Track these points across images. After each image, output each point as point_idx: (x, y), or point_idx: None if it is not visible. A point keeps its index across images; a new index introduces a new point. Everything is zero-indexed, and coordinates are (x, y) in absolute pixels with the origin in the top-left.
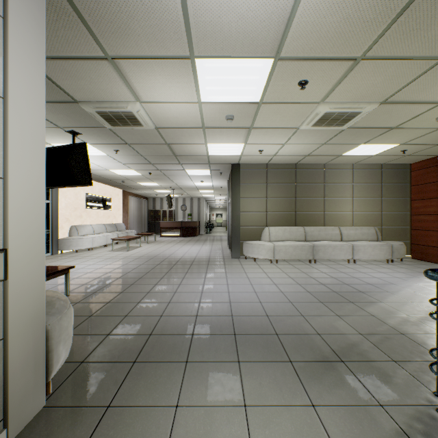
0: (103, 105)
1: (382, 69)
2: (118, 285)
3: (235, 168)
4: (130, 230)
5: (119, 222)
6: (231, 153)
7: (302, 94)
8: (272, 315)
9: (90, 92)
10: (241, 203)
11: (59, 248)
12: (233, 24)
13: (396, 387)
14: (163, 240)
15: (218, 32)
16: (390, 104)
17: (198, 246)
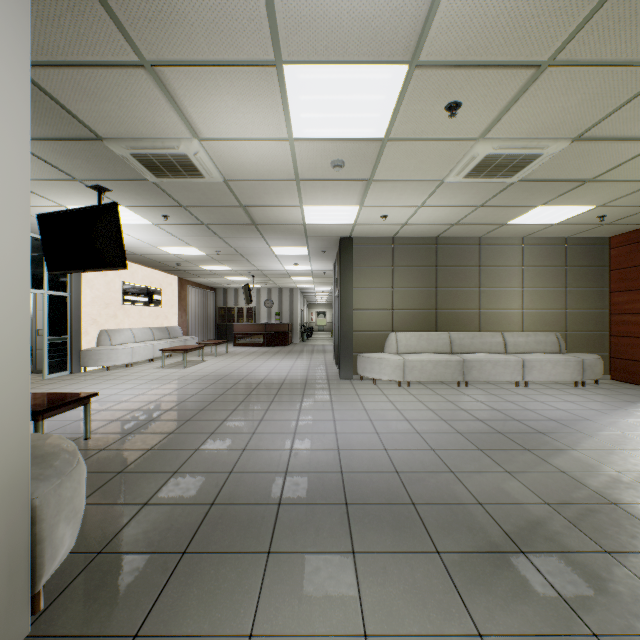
0: (142, 143)
1: (579, 83)
2: (167, 421)
3: (345, 243)
4: (189, 337)
5: (173, 325)
6: (340, 221)
7: (452, 124)
8: (404, 471)
9: (120, 123)
10: (355, 296)
11: (82, 363)
12: (345, 4)
13: (616, 599)
14: (238, 351)
15: (320, 19)
16: (587, 141)
17: (289, 360)
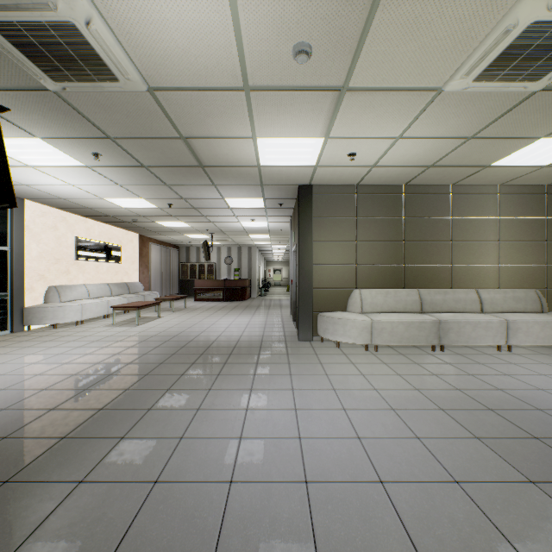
0: None
1: None
2: (71, 411)
3: (304, 191)
4: (149, 293)
5: (134, 281)
6: (299, 161)
7: None
8: None
9: None
10: (315, 250)
11: (25, 321)
12: None
13: None
14: (197, 306)
15: None
16: None
17: (246, 316)
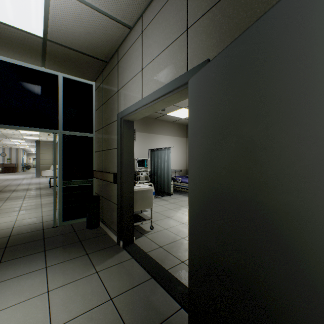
0: None
1: None
2: None
3: (38, 142)
4: None
5: None
6: (35, 138)
7: (50, 135)
8: (41, 182)
9: None
10: (41, 156)
11: None
12: None
13: None
14: None
15: None
16: None
17: (17, 175)
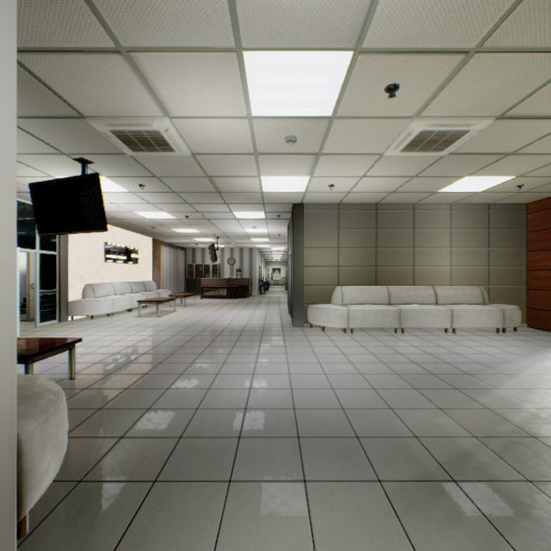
0: (120, 121)
1: (503, 67)
2: (142, 363)
3: (297, 209)
4: (162, 290)
5: (148, 280)
6: (292, 189)
7: (390, 104)
8: (349, 407)
9: (101, 103)
10: (306, 255)
11: (70, 313)
12: None
13: (539, 524)
14: (204, 303)
15: (275, 9)
16: (509, 119)
17: (249, 310)
